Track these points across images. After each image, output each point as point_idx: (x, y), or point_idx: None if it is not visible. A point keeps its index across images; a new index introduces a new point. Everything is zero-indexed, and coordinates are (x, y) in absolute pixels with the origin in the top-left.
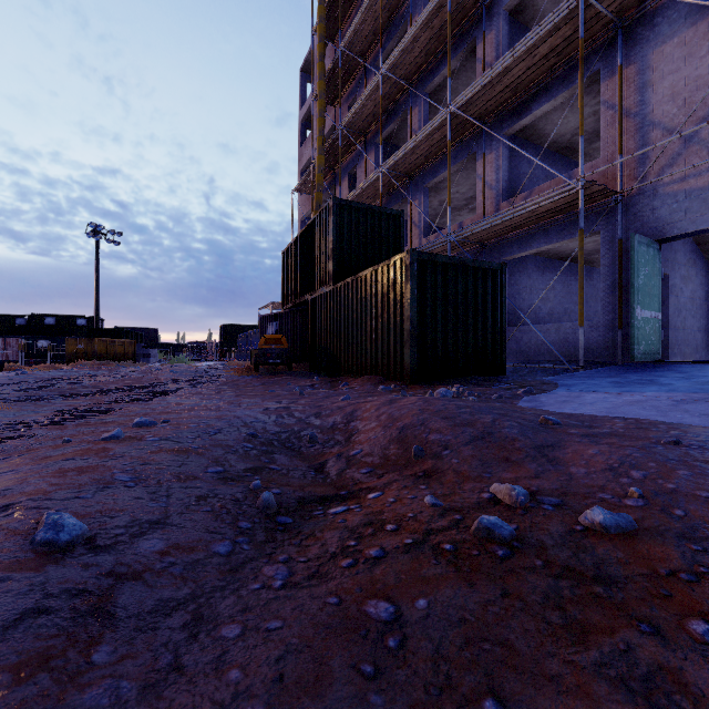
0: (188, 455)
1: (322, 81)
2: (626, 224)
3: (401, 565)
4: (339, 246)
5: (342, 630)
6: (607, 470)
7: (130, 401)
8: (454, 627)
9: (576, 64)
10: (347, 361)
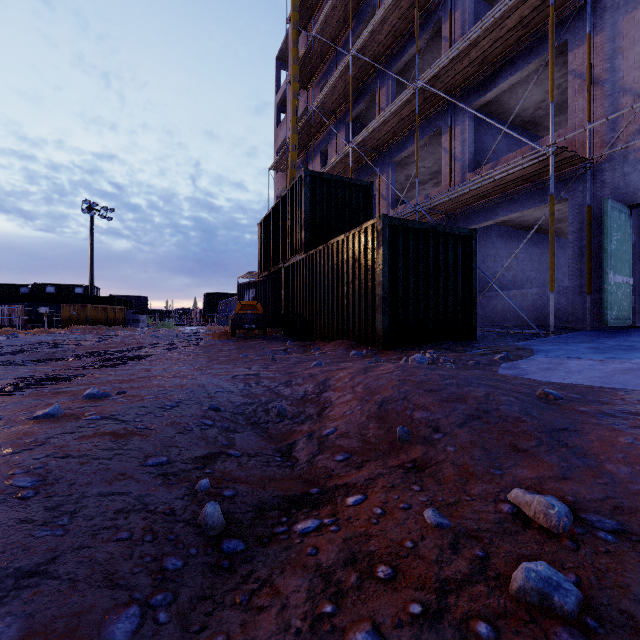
0: (128, 440)
1: (296, 65)
2: (595, 190)
3: None
4: (311, 216)
5: None
6: None
7: (98, 367)
8: None
9: (543, 36)
10: (319, 326)
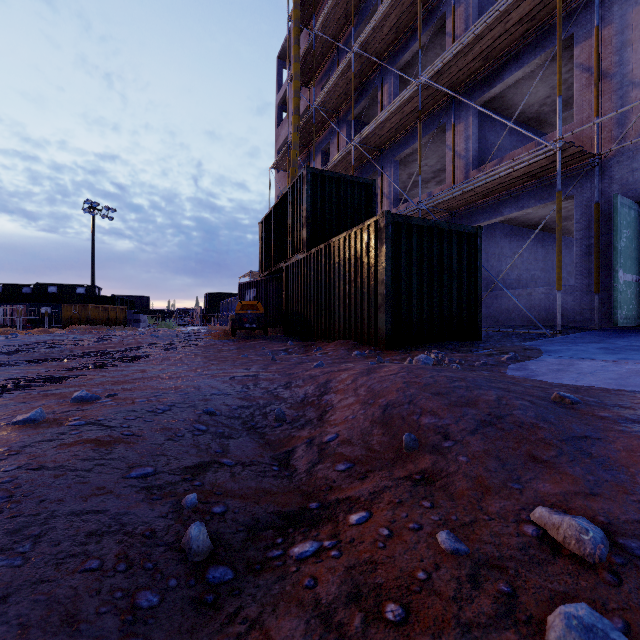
0: (112, 449)
1: (297, 63)
2: (603, 187)
3: None
4: (313, 214)
5: None
6: None
7: (93, 368)
8: None
9: (549, 30)
10: (320, 326)
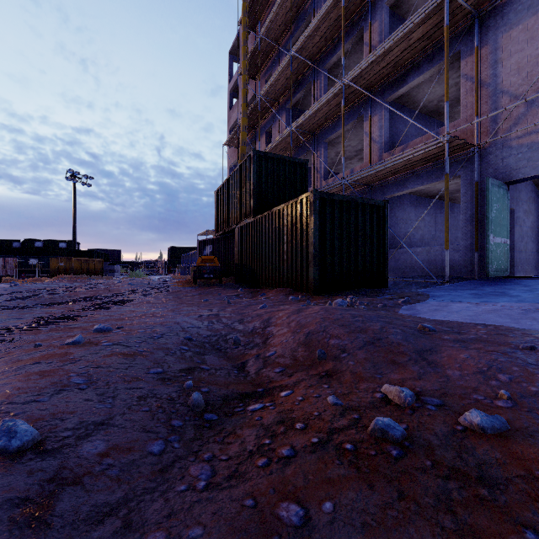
0: (135, 358)
1: (246, 61)
2: (481, 170)
3: (309, 465)
4: (258, 187)
5: (257, 537)
6: (478, 373)
7: (94, 309)
8: (358, 533)
9: (442, 46)
10: (264, 276)
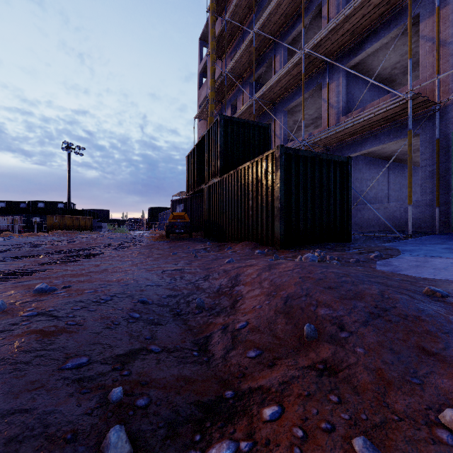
0: (54, 339)
1: (213, 42)
2: (442, 127)
3: None
4: (225, 149)
5: None
6: None
7: (59, 263)
8: None
9: (400, 11)
10: (230, 231)
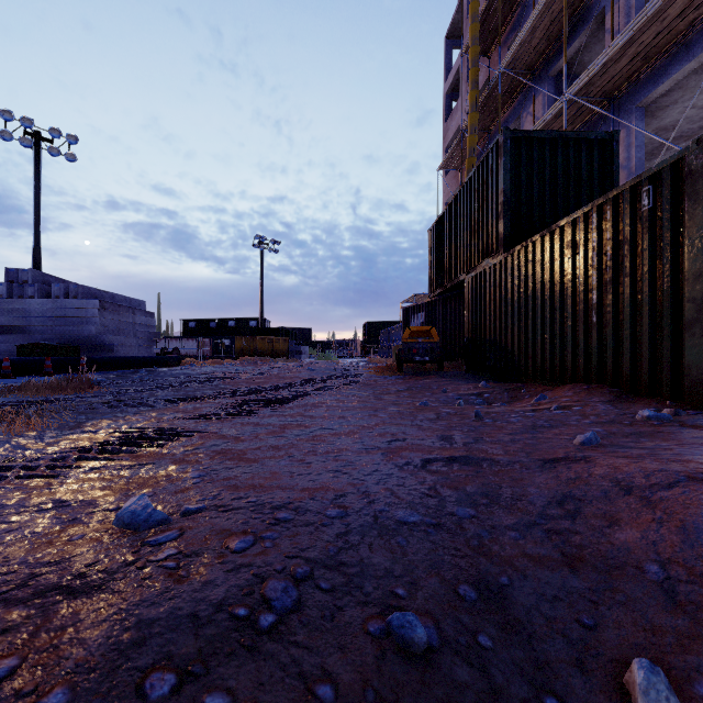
0: None
1: (476, 23)
2: None
3: None
4: (513, 197)
5: None
6: None
7: (223, 416)
8: None
9: None
10: (532, 360)
